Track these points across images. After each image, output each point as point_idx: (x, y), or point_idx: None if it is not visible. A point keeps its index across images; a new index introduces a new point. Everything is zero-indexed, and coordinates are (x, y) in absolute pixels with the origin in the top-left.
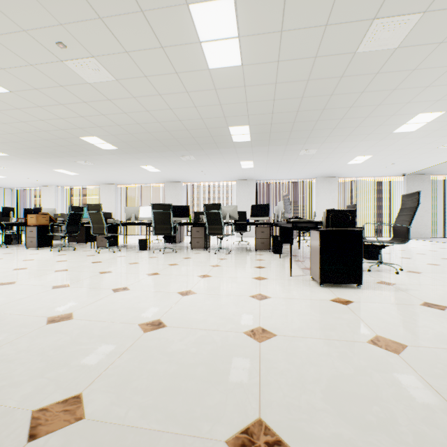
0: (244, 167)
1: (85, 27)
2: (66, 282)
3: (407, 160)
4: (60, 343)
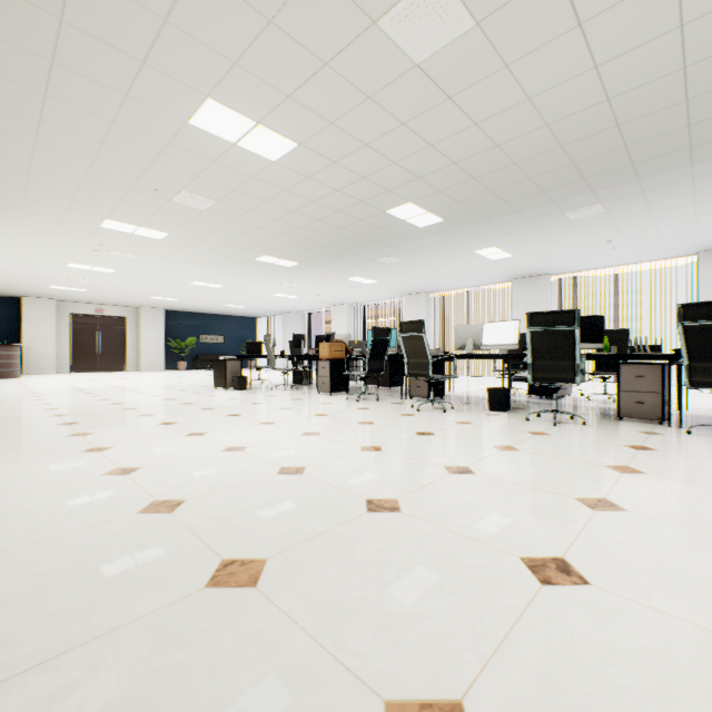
0: None
1: None
2: (387, 490)
3: None
4: None
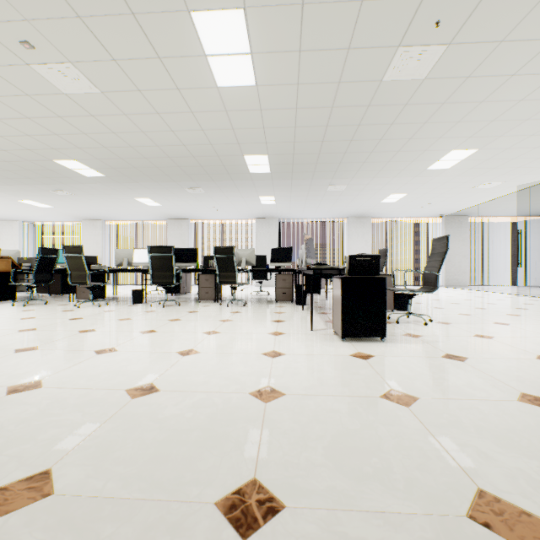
0: (265, 203)
1: (59, 26)
2: (33, 344)
3: (444, 200)
4: (24, 416)
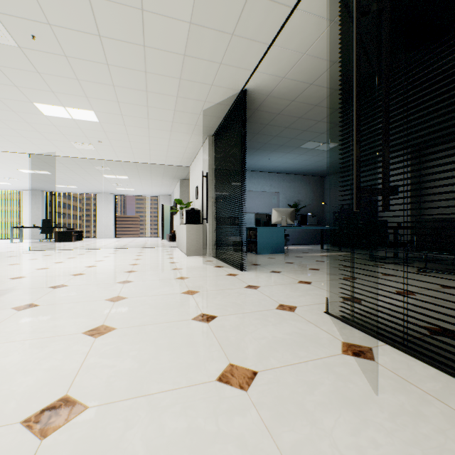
0: None
1: None
2: None
3: None
4: None
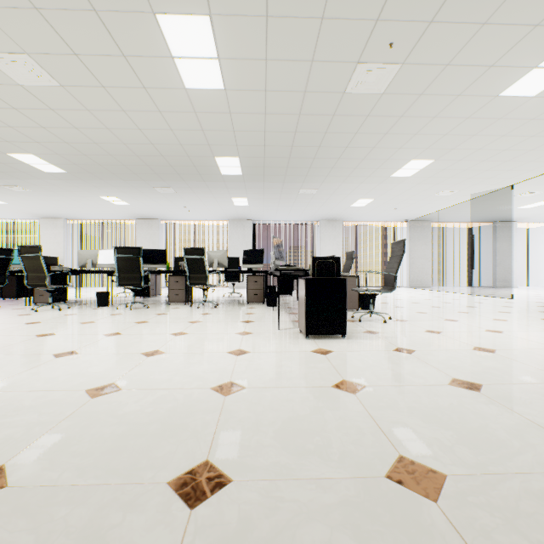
0: (238, 204)
1: (14, 16)
2: None
3: (408, 205)
4: None
